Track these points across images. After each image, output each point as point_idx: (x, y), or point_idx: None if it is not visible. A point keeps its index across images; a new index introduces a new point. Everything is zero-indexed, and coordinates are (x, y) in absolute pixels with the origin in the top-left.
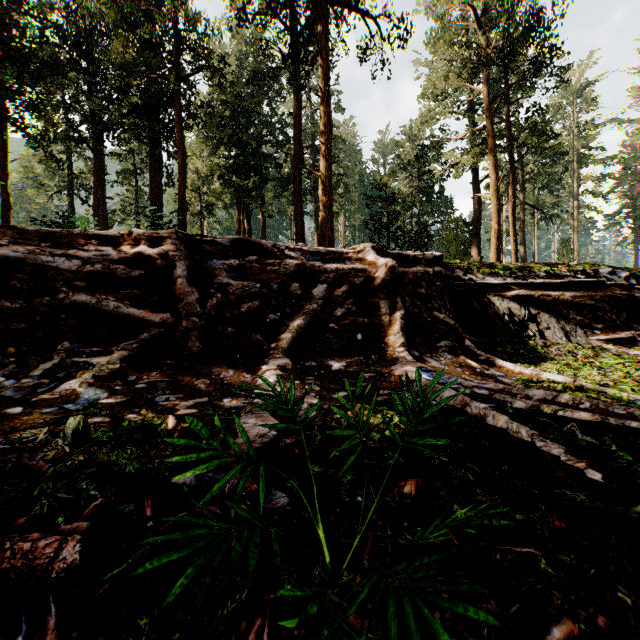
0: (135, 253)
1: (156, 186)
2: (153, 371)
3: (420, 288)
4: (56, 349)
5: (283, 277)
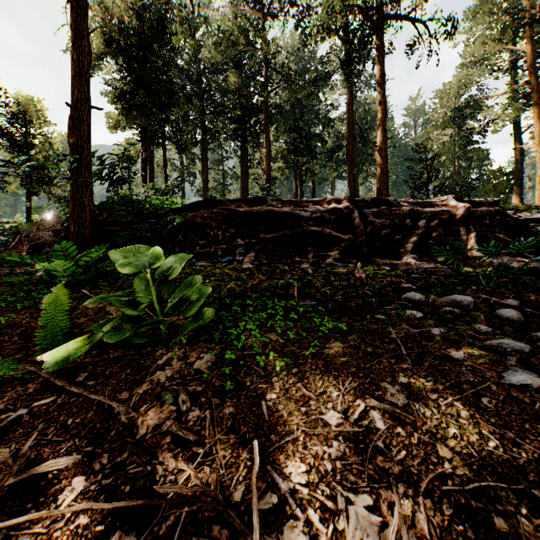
0: (332, 208)
1: (245, 169)
2: (352, 259)
3: (485, 220)
4: (308, 250)
5: (401, 217)
